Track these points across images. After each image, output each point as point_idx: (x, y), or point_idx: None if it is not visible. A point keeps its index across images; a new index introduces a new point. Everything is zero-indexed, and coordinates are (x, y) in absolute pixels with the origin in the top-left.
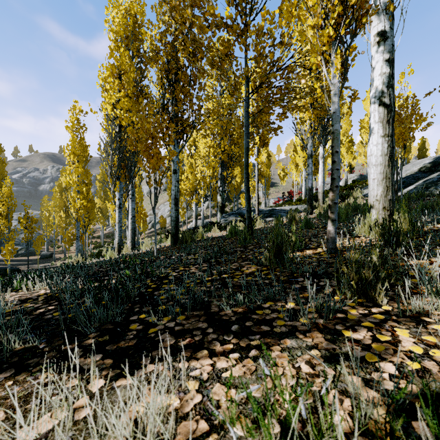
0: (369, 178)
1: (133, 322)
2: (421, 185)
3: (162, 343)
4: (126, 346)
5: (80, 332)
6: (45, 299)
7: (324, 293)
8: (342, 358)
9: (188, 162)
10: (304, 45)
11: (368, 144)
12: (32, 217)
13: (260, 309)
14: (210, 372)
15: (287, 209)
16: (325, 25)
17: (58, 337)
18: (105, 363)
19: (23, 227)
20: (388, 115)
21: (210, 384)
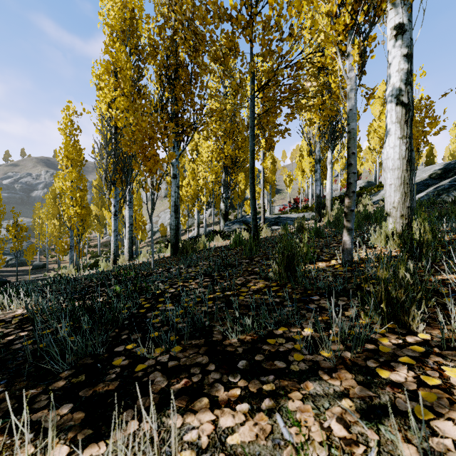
0: (385, 183)
1: (117, 355)
2: (432, 192)
3: (151, 386)
4: (105, 390)
5: (50, 369)
6: (19, 322)
7: (346, 316)
8: (395, 426)
9: (190, 167)
10: (315, 38)
11: (384, 146)
12: (22, 225)
13: (272, 336)
14: (210, 434)
15: (294, 217)
16: (340, 13)
17: (22, 377)
18: (74, 418)
19: (12, 235)
20: (406, 115)
21: (211, 455)
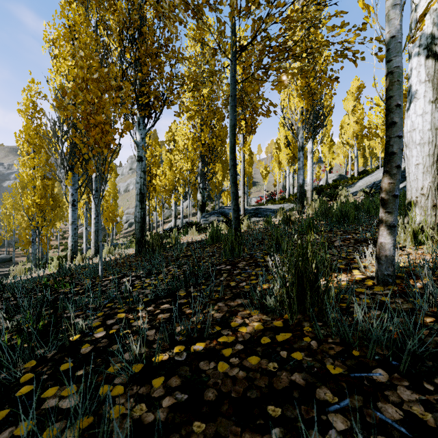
0: (408, 163)
1: None
2: None
3: None
4: None
5: None
6: None
7: None
8: None
9: (167, 158)
10: None
11: (406, 115)
12: None
13: None
14: None
15: (273, 208)
16: None
17: None
18: None
19: None
20: None
21: None
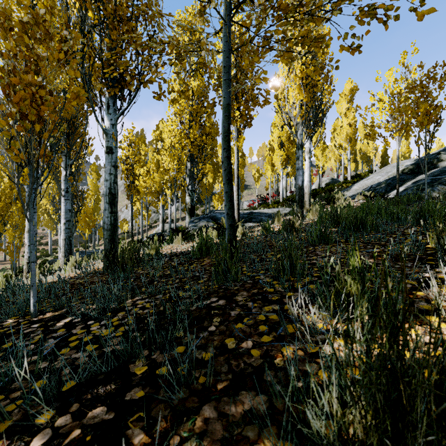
0: None
1: None
2: (412, 186)
3: None
4: None
5: None
6: None
7: None
8: None
9: (154, 158)
10: None
11: None
12: None
13: None
14: None
15: (267, 212)
16: None
17: None
18: None
19: None
20: None
21: None
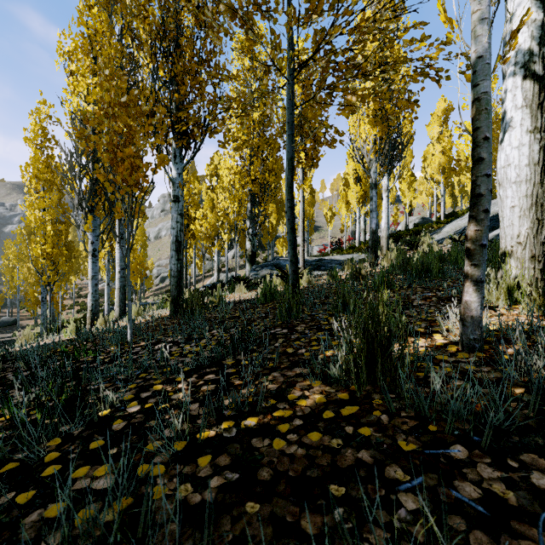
0: (502, 206)
1: None
2: None
3: None
4: None
5: None
6: None
7: None
8: None
9: (208, 197)
10: None
11: (499, 147)
12: None
13: None
14: None
15: (339, 259)
16: None
17: None
18: None
19: None
20: (541, 95)
21: None
